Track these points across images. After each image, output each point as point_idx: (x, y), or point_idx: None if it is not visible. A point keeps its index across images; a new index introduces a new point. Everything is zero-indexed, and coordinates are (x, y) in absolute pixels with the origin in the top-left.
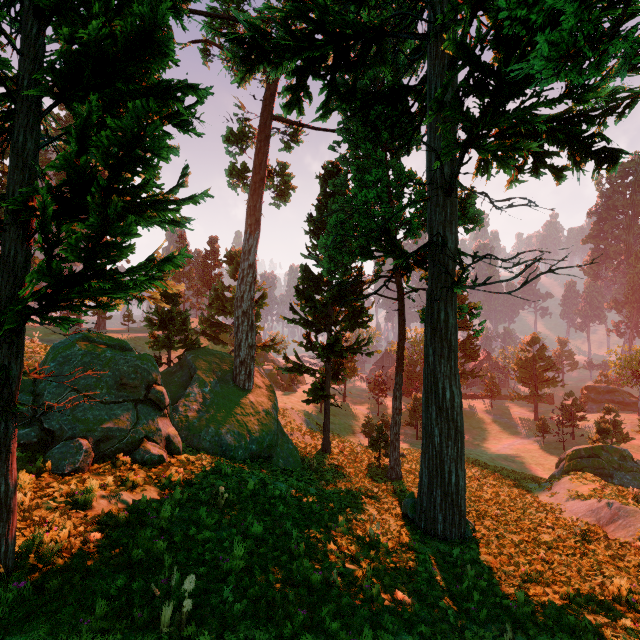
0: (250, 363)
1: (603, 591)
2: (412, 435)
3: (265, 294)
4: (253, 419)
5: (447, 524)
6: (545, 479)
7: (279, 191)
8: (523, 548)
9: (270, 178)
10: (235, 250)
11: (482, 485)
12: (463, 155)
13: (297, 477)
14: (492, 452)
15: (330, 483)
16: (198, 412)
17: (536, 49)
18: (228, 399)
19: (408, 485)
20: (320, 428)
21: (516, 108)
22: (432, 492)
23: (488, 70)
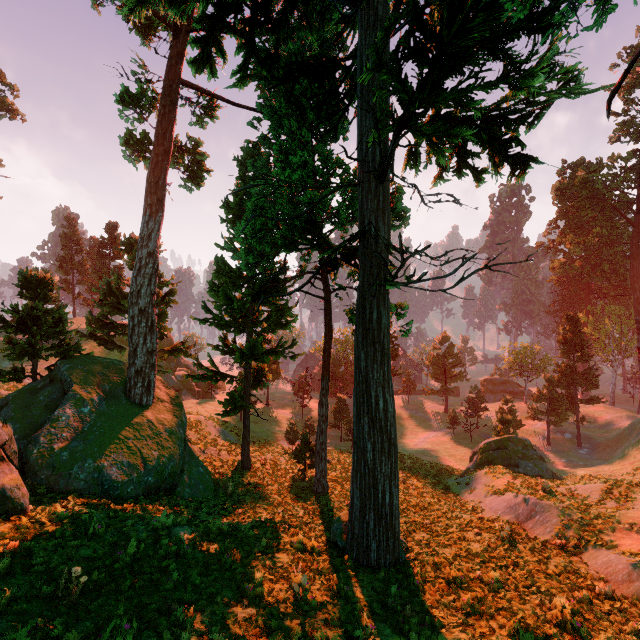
0: (149, 373)
1: (545, 614)
2: (336, 437)
3: (174, 290)
4: (151, 443)
5: (381, 551)
6: (458, 470)
7: (190, 171)
8: (459, 566)
9: (179, 155)
10: (135, 237)
11: (407, 488)
12: (397, 136)
13: (208, 509)
14: (411, 447)
15: (248, 510)
16: (70, 441)
17: (481, 14)
18: (117, 420)
19: (336, 500)
20: (240, 439)
21: (454, 87)
22: (365, 516)
23: (430, 32)
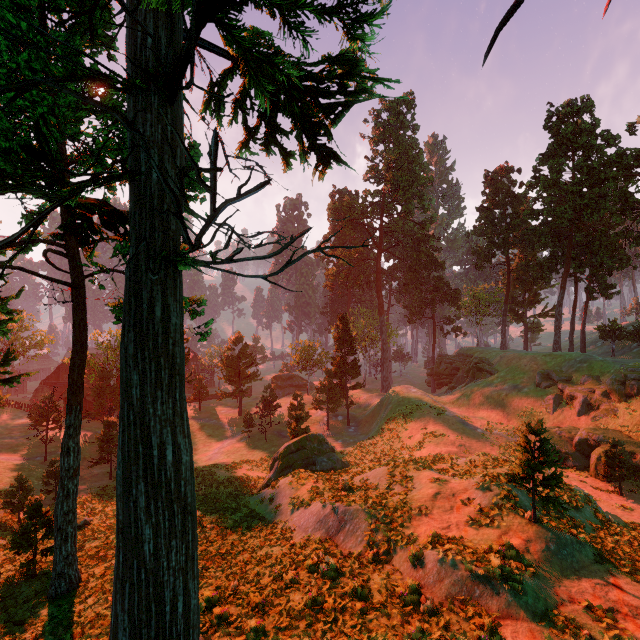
0: None
1: None
2: (104, 474)
3: None
4: None
5: None
6: (257, 479)
7: None
8: None
9: None
10: None
11: (204, 529)
12: (198, 30)
13: None
14: (205, 463)
15: None
16: None
17: None
18: None
19: (91, 604)
20: None
21: None
22: None
23: None
